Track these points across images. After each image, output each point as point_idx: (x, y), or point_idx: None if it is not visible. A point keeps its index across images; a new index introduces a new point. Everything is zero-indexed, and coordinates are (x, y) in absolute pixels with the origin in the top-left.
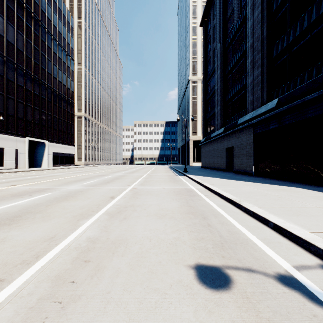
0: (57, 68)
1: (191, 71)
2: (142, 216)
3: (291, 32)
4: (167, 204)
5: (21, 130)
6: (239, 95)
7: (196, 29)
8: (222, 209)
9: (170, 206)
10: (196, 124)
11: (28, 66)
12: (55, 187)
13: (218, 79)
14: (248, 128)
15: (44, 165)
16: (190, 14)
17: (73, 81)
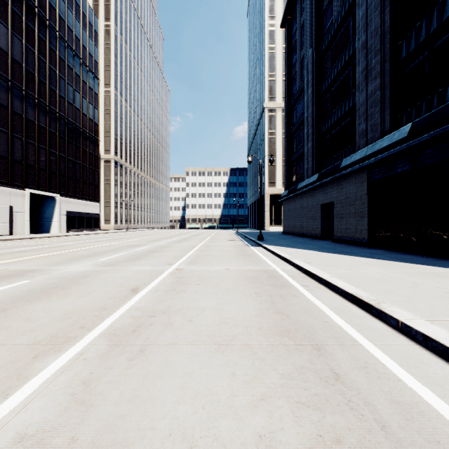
0: (74, 90)
1: (267, 94)
2: (181, 344)
3: (434, 14)
4: (235, 307)
5: (18, 178)
6: (342, 124)
7: (274, 34)
8: (347, 320)
9: (240, 311)
10: (274, 171)
11: (29, 85)
12: (45, 268)
13: (309, 102)
14: (358, 173)
15: (54, 230)
16: (265, 12)
17: (97, 108)
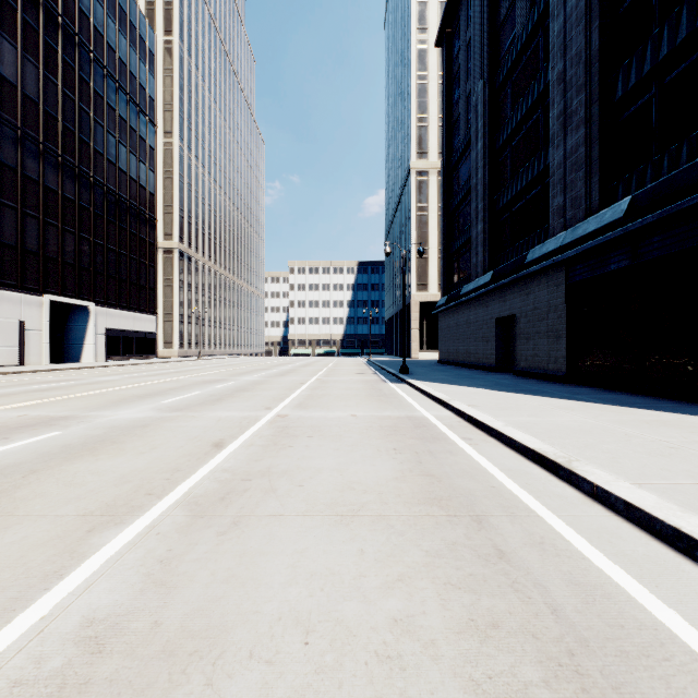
0: (117, 142)
1: (415, 149)
2: (289, 515)
3: (664, 34)
4: (365, 468)
5: (33, 278)
6: (528, 196)
7: (425, 56)
8: (523, 485)
9: (372, 473)
10: (426, 267)
11: (49, 134)
12: (82, 415)
13: (479, 162)
14: (553, 271)
15: (87, 358)
16: (412, 22)
17: (153, 170)
